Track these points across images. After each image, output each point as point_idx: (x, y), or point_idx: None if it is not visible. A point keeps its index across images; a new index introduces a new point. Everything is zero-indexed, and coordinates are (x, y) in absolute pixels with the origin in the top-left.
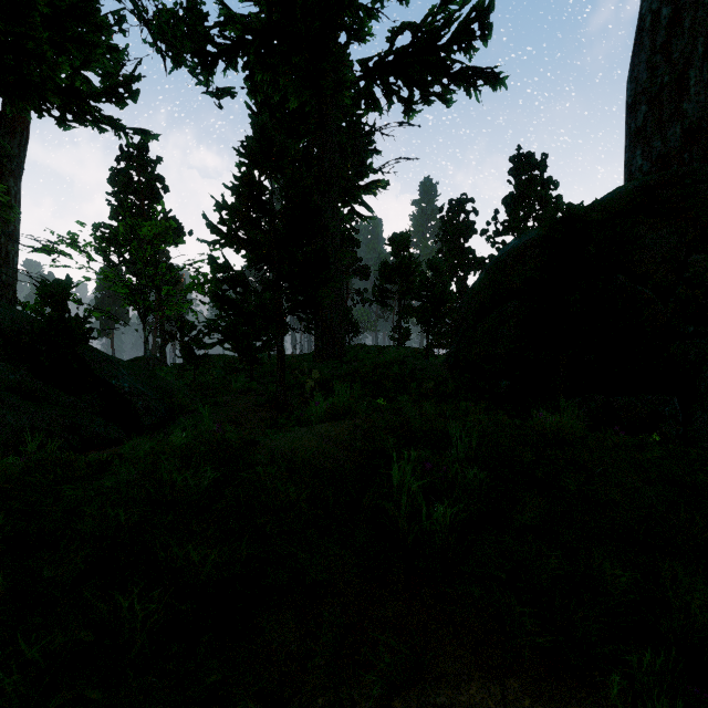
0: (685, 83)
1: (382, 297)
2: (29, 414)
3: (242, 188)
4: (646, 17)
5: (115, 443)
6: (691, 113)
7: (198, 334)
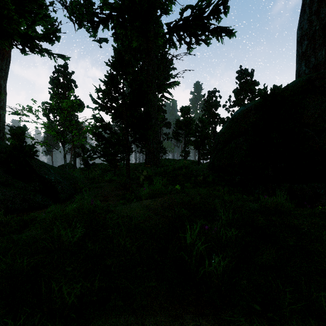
0: None
1: (176, 136)
2: (3, 192)
3: (109, 82)
4: None
5: (46, 206)
6: None
7: (90, 153)
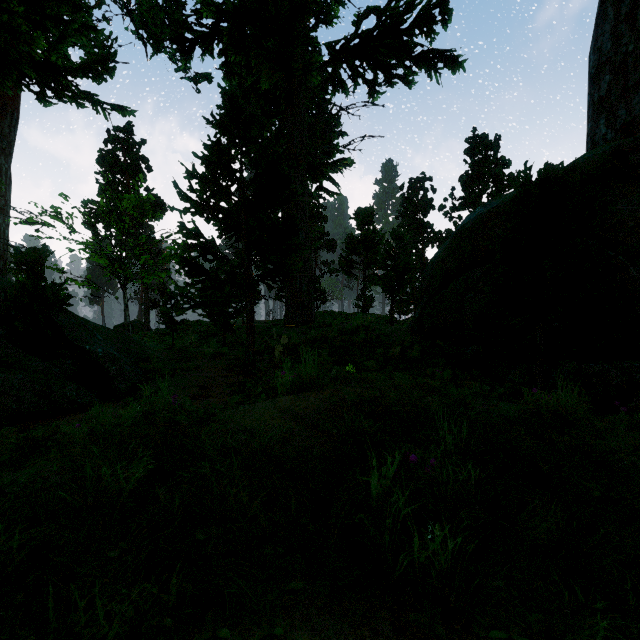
0: None
1: (347, 267)
2: None
3: (212, 157)
4: None
5: (86, 407)
6: None
7: (177, 302)
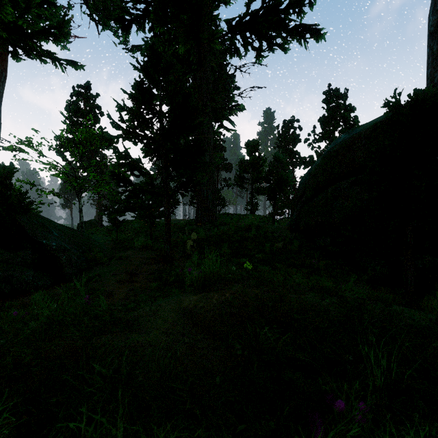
0: None
1: (240, 182)
2: None
3: (138, 96)
4: None
5: (40, 289)
6: None
7: (119, 206)
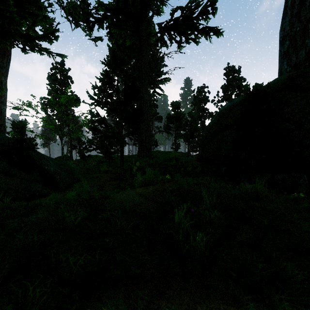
0: (307, 30)
1: (167, 129)
2: (6, 182)
3: (104, 79)
4: (288, 1)
5: (46, 195)
6: (309, 44)
7: (86, 146)
